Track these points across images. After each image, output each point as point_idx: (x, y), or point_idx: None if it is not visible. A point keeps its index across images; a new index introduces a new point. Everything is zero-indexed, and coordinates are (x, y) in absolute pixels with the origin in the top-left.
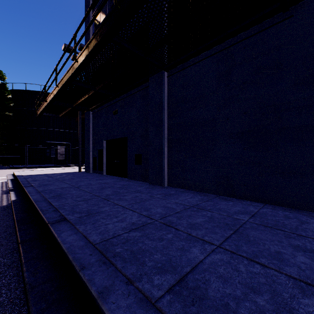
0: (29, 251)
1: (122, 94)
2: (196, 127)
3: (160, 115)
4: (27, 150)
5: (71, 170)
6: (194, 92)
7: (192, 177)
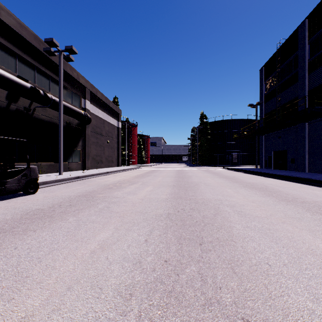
0: (263, 175)
1: (284, 129)
2: (320, 147)
3: (303, 141)
4: (217, 156)
5: (250, 167)
6: (319, 133)
7: (318, 168)
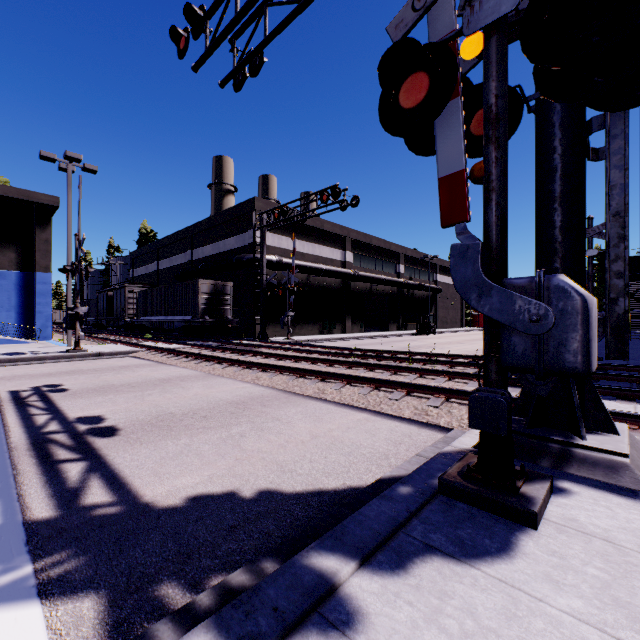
0: None
1: None
2: None
3: None
4: None
5: None
6: None
7: None
